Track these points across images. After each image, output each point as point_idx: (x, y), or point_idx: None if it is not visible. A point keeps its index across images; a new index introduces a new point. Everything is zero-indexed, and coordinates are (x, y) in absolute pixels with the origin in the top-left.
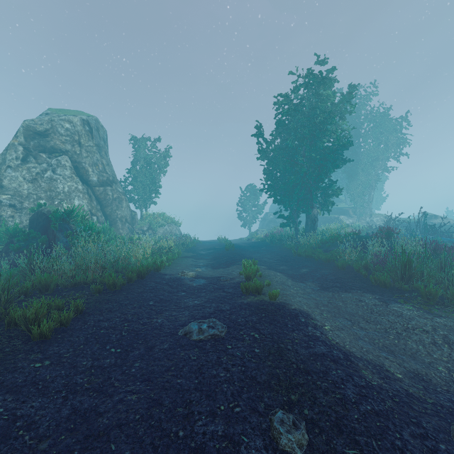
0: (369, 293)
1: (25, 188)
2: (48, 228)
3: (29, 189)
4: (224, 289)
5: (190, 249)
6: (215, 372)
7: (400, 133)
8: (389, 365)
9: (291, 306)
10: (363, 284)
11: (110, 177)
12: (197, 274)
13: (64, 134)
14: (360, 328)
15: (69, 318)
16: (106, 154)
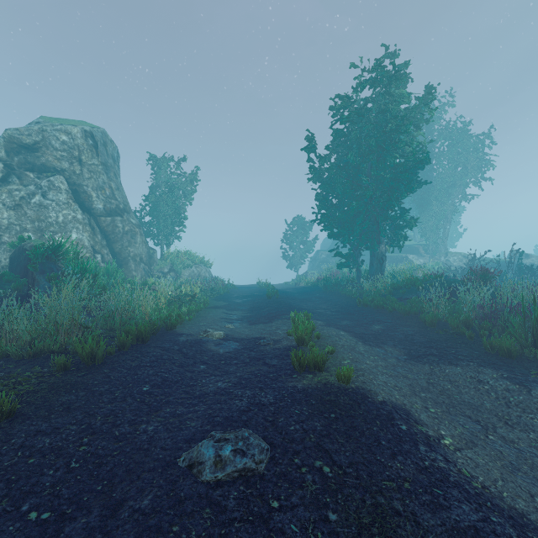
0: (488, 367)
1: (4, 216)
2: (28, 269)
3: (10, 218)
4: (265, 359)
5: (222, 296)
6: None
7: (482, 153)
8: None
9: (377, 396)
10: (473, 352)
11: (120, 205)
12: (227, 334)
13: (60, 148)
14: (501, 440)
15: None
16: (116, 176)
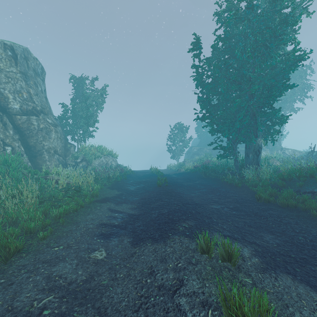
0: None
1: None
2: None
3: None
4: None
5: (118, 183)
6: None
7: (305, 79)
8: None
9: None
10: None
11: (37, 107)
12: (66, 315)
13: None
14: None
15: None
16: (36, 85)
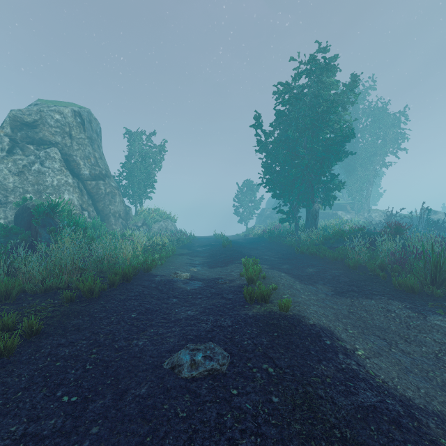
0: (396, 300)
1: (10, 181)
2: (31, 224)
3: (15, 182)
4: (223, 294)
5: (185, 245)
6: None
7: (398, 128)
8: None
9: (309, 321)
10: (385, 288)
11: (103, 171)
12: (192, 275)
13: (54, 125)
14: (401, 352)
15: (14, 345)
16: (99, 148)
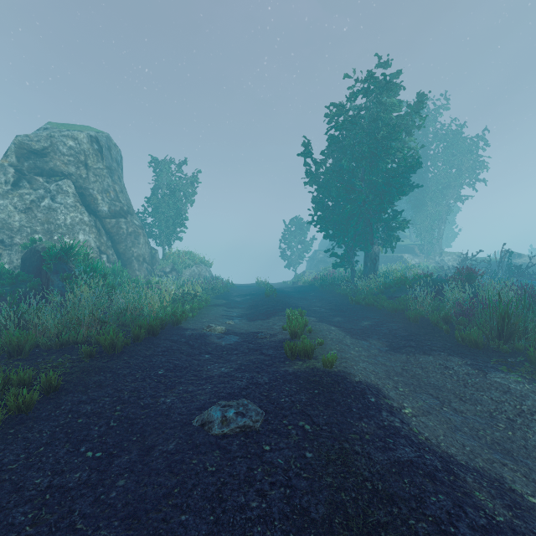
0: (456, 356)
1: (16, 219)
2: (42, 269)
3: (21, 221)
4: (262, 349)
5: (222, 295)
6: (243, 499)
7: (476, 155)
8: (511, 479)
9: (355, 378)
10: (446, 343)
11: (124, 207)
12: (228, 329)
13: (67, 153)
14: (453, 411)
15: (33, 401)
16: (120, 179)
